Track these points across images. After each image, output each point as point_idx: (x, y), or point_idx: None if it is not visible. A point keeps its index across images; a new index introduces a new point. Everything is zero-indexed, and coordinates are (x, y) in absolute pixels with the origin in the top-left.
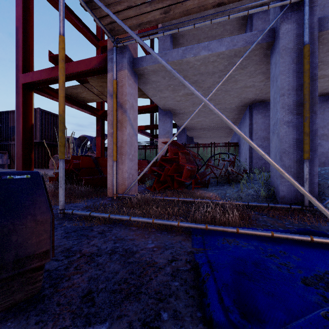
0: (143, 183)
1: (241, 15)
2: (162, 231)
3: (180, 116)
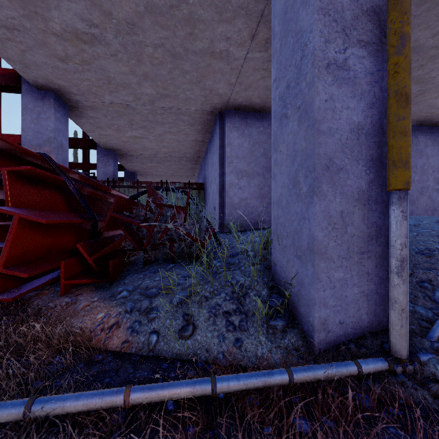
0: None
1: None
2: None
3: (91, 118)
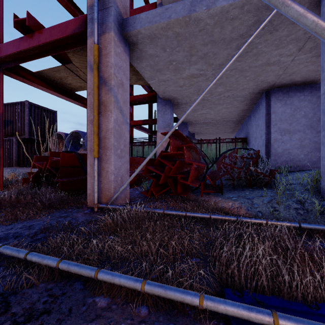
0: (139, 184)
1: None
2: (163, 315)
3: (182, 108)
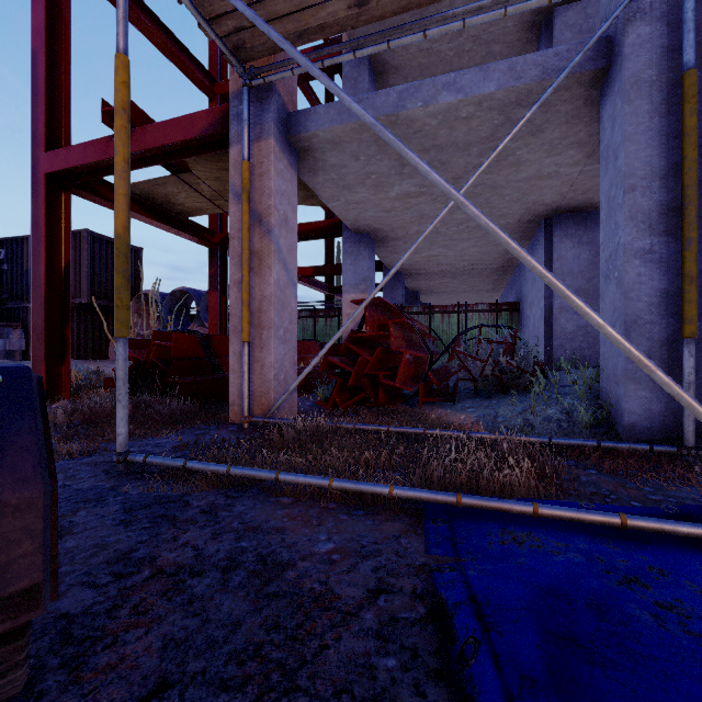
0: (309, 391)
1: (534, 5)
2: (353, 507)
3: (392, 246)
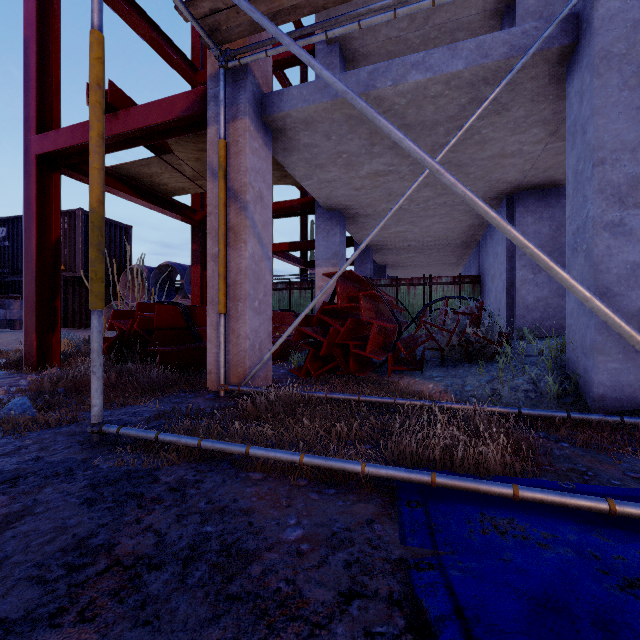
0: (284, 359)
1: None
2: (324, 484)
3: (361, 223)
